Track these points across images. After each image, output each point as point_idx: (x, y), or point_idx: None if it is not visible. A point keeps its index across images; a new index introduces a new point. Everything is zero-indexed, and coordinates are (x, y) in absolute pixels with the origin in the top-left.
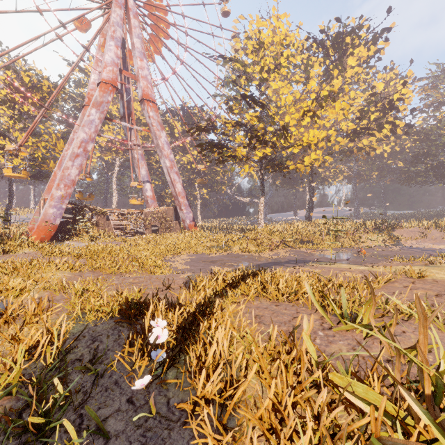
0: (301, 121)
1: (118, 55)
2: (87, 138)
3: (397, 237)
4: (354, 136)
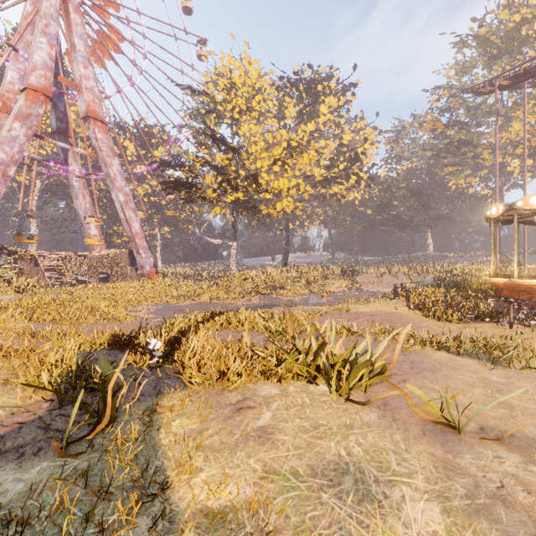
0: (273, 166)
1: (53, 56)
2: (8, 159)
3: (358, 282)
4: (326, 183)
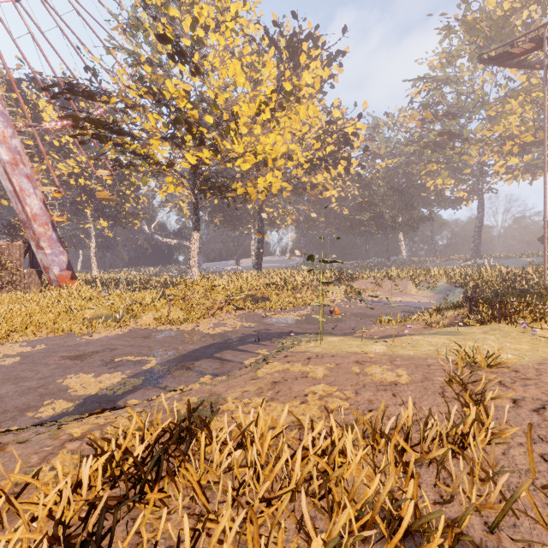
0: (254, 124)
1: None
2: None
3: (357, 289)
4: (311, 168)
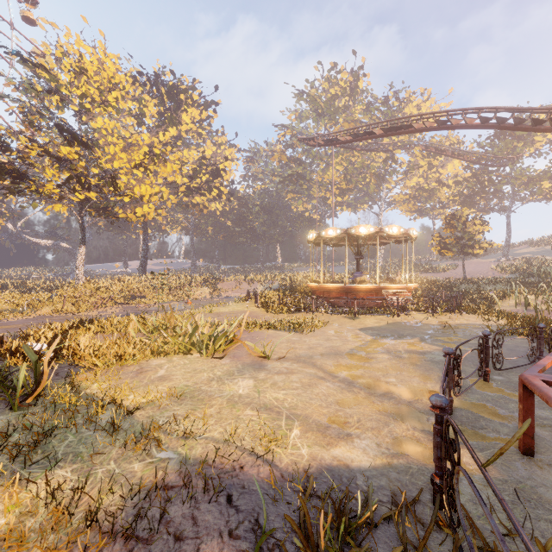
0: (133, 169)
1: None
2: None
3: (220, 289)
4: (189, 193)
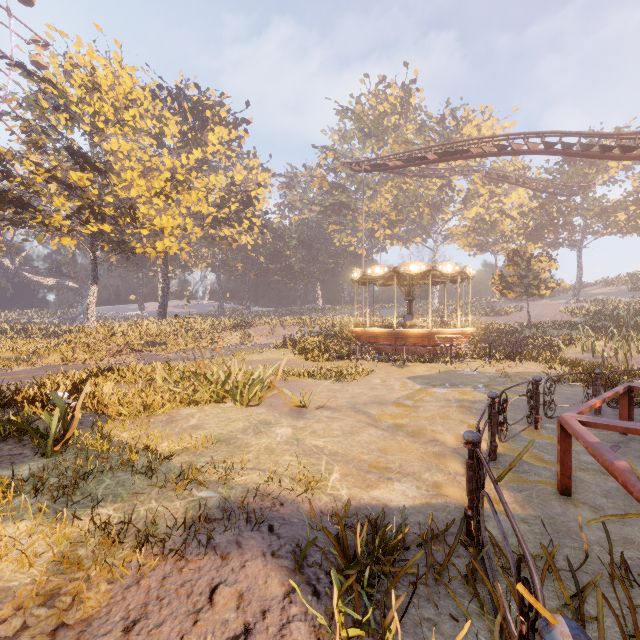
0: (152, 197)
1: None
2: None
3: (252, 335)
4: (216, 224)
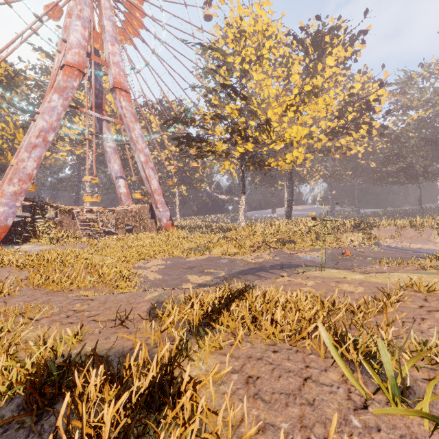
0: (283, 117)
1: (86, 37)
2: (48, 126)
3: (375, 236)
4: (333, 135)
